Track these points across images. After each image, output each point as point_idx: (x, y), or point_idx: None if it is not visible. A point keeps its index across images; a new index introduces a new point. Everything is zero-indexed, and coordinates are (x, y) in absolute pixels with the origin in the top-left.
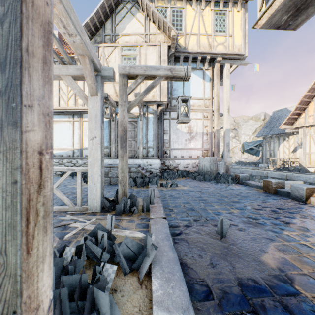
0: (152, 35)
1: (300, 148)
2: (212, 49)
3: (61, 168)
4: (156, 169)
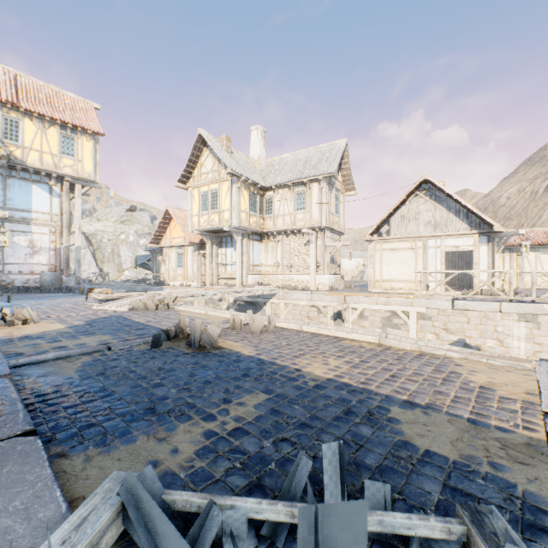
0: None
1: (165, 265)
2: (59, 170)
3: None
4: None
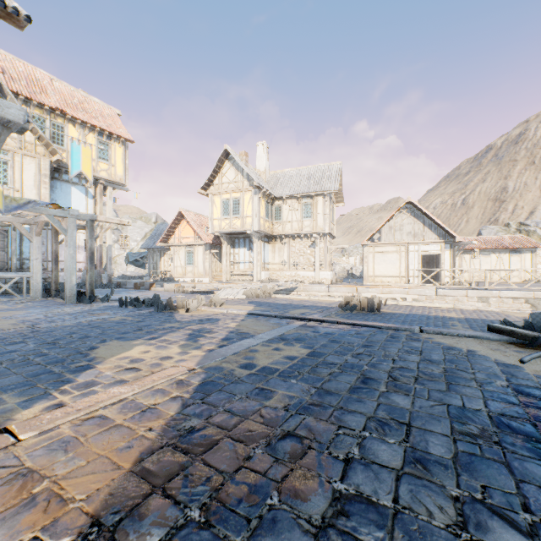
0: (29, 143)
1: (172, 262)
2: (97, 173)
3: (14, 275)
4: None
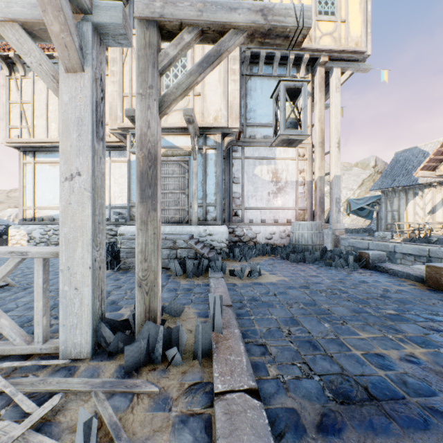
0: None
1: None
2: (314, 43)
3: None
4: (220, 241)
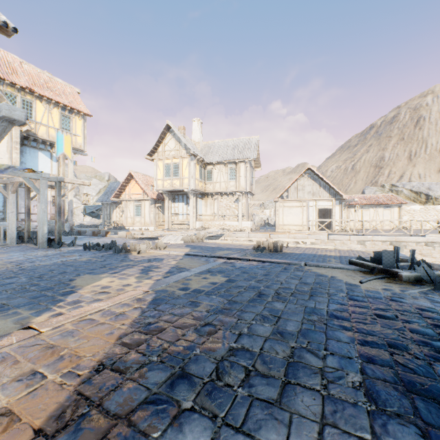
0: None
1: (123, 214)
2: None
3: None
4: None
